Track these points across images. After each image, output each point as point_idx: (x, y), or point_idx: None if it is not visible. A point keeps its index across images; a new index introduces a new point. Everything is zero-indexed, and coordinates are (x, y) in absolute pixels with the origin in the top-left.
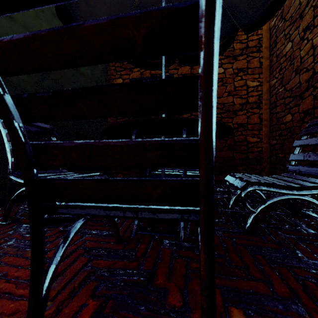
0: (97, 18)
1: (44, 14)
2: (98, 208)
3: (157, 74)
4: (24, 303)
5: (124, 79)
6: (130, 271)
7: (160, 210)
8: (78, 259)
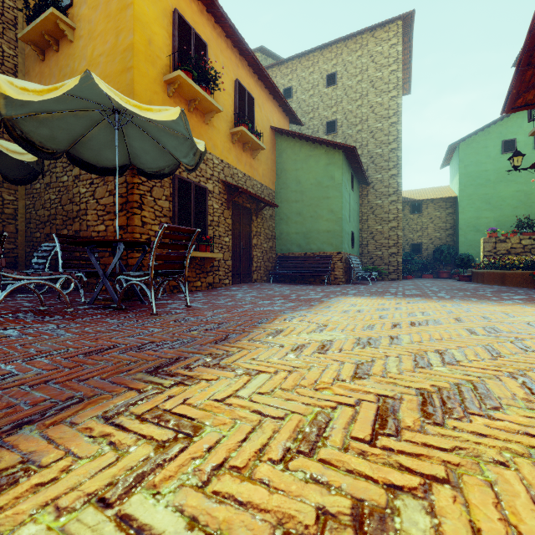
0: None
1: None
2: None
3: None
4: None
5: None
6: None
7: None
8: None
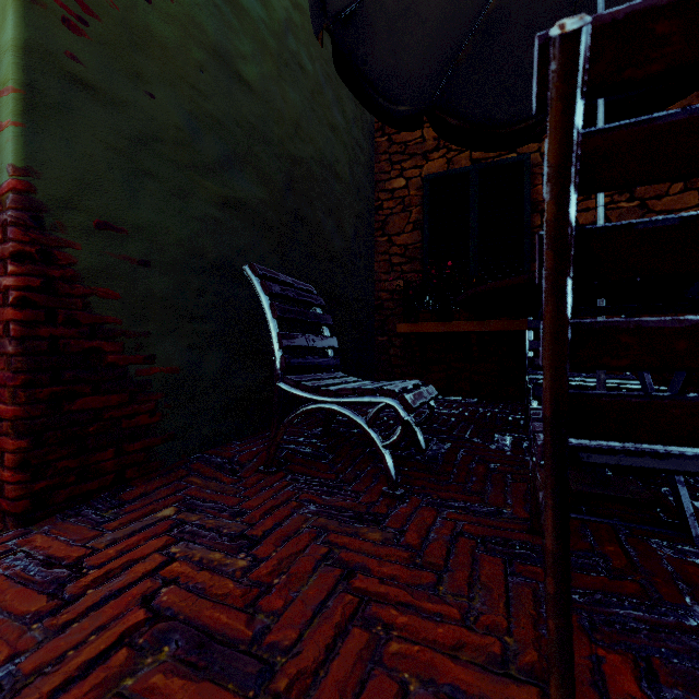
0: (404, 56)
1: (289, 69)
2: None
3: (487, 158)
4: (458, 631)
5: (410, 179)
6: (635, 600)
7: None
8: (479, 558)
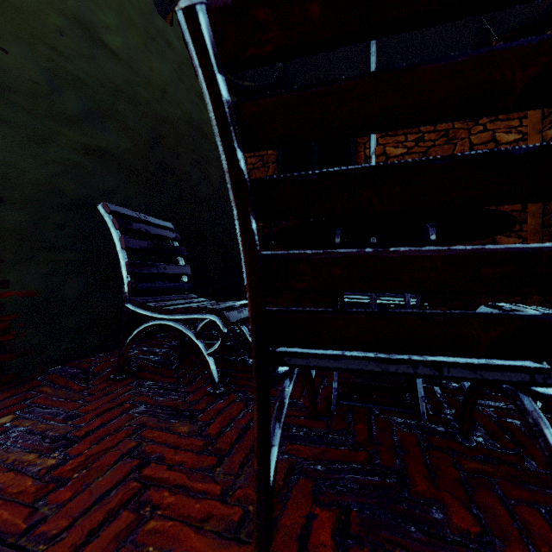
0: None
1: (155, 43)
2: (363, 359)
3: None
4: (213, 505)
5: None
6: (360, 466)
7: (484, 365)
8: None
